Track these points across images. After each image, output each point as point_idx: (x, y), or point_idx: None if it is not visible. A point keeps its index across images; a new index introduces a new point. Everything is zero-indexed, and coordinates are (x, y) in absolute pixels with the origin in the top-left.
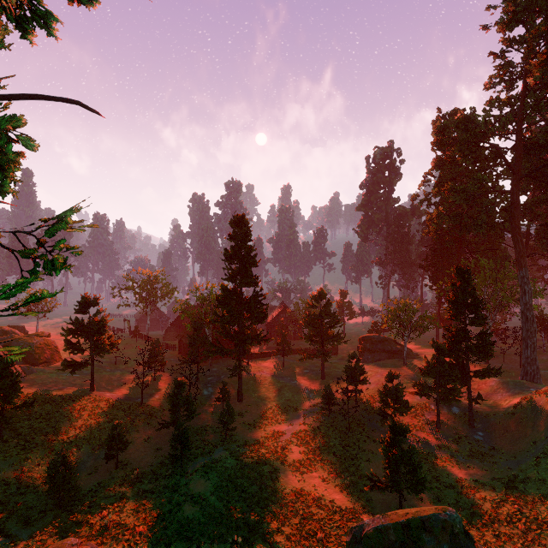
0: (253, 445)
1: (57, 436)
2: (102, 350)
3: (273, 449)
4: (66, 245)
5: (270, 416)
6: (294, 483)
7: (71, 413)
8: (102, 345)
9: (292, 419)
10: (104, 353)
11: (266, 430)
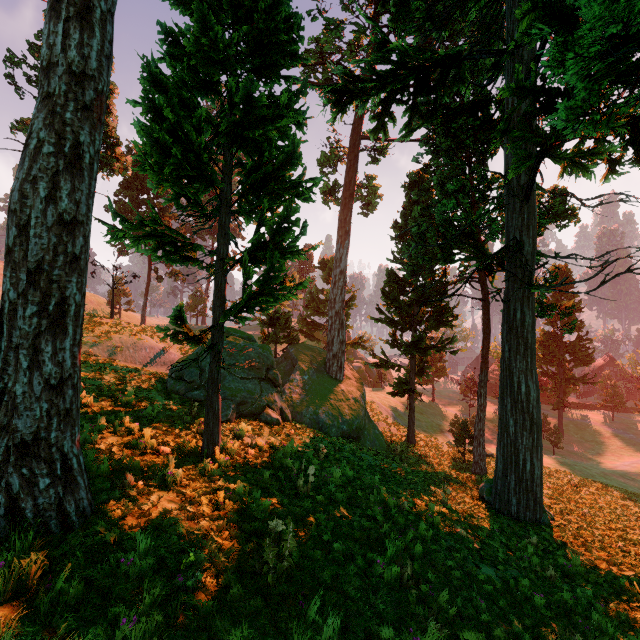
0: (584, 463)
1: (431, 418)
2: (442, 373)
3: (606, 468)
4: (562, 311)
5: (598, 454)
6: (632, 485)
7: (430, 410)
8: (444, 369)
9: (627, 460)
10: (440, 376)
11: (595, 460)
